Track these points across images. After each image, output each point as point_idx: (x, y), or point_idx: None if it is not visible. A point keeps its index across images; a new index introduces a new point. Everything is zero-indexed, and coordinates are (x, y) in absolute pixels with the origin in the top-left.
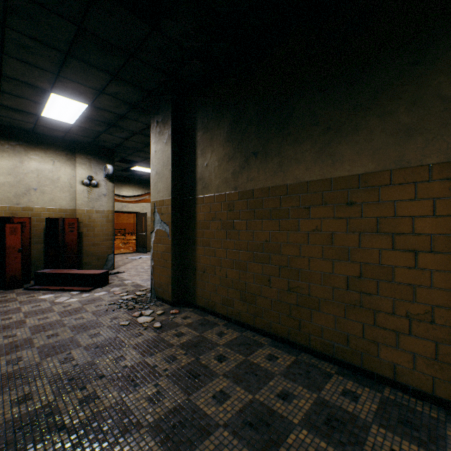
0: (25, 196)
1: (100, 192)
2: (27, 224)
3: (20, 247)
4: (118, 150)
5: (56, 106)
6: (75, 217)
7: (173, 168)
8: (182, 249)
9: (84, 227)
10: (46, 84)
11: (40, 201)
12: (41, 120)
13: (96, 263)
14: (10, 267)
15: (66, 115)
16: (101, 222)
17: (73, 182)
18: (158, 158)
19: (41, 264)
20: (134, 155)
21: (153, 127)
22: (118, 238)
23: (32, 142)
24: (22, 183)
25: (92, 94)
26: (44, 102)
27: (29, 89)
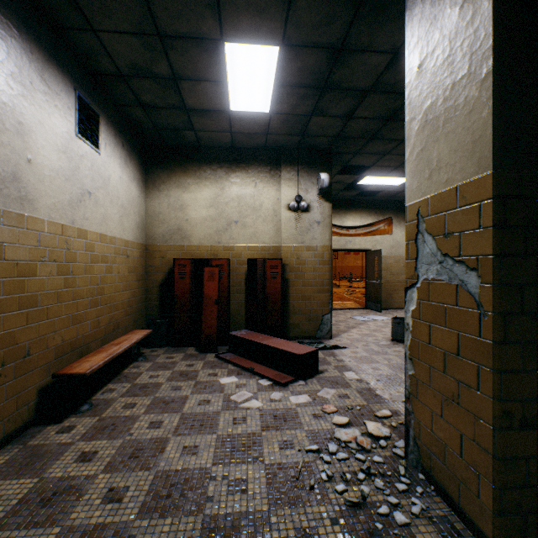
0: (225, 232)
1: (311, 219)
2: (225, 267)
3: (216, 298)
4: (337, 149)
5: (239, 79)
6: (280, 257)
7: (498, 62)
8: (534, 356)
9: (291, 271)
10: (211, 23)
11: (241, 237)
12: (234, 121)
13: (306, 325)
14: (206, 323)
15: (256, 94)
16: (313, 264)
17: (277, 207)
18: (431, 75)
19: (242, 320)
20: (361, 153)
21: (413, 4)
22: (343, 285)
23: (233, 162)
24: (223, 216)
25: (278, 1)
26: (223, 77)
27: (198, 52)
